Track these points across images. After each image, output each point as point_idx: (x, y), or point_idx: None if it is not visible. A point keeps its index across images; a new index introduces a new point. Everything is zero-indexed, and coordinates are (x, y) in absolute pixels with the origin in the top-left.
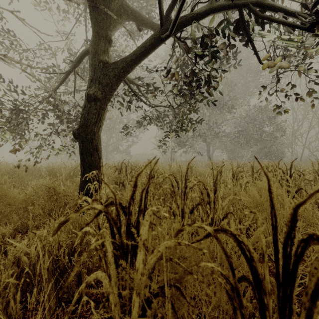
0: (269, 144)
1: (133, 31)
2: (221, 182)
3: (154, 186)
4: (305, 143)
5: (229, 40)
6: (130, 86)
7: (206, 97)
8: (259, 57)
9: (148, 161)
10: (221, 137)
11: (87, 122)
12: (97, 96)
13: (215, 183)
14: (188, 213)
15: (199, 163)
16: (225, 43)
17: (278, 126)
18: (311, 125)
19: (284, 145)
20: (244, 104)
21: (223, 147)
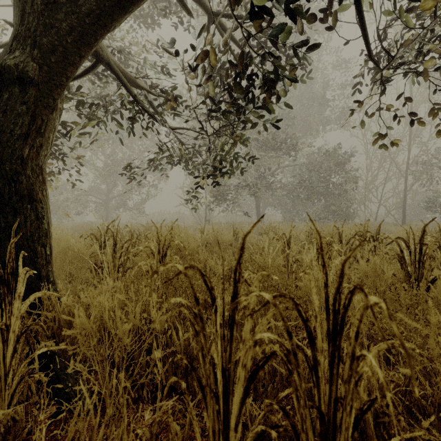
0: (337, 200)
1: (144, 14)
2: (289, 261)
3: (161, 281)
4: (380, 200)
5: (308, 0)
6: (127, 85)
7: (261, 116)
8: (364, 31)
9: (154, 224)
10: (275, 189)
11: (1, 134)
12: (26, 74)
13: (334, 300)
14: (243, 379)
15: (246, 225)
16: (301, 6)
17: (349, 176)
18: (388, 176)
19: (355, 201)
20: (305, 146)
21: (277, 204)
